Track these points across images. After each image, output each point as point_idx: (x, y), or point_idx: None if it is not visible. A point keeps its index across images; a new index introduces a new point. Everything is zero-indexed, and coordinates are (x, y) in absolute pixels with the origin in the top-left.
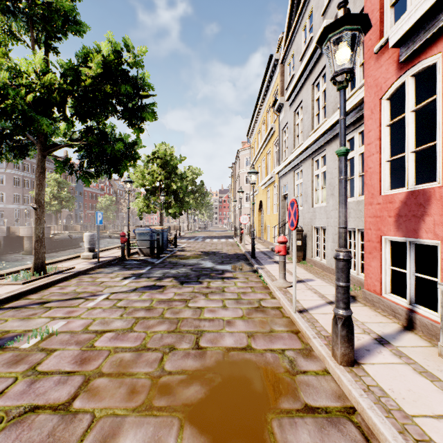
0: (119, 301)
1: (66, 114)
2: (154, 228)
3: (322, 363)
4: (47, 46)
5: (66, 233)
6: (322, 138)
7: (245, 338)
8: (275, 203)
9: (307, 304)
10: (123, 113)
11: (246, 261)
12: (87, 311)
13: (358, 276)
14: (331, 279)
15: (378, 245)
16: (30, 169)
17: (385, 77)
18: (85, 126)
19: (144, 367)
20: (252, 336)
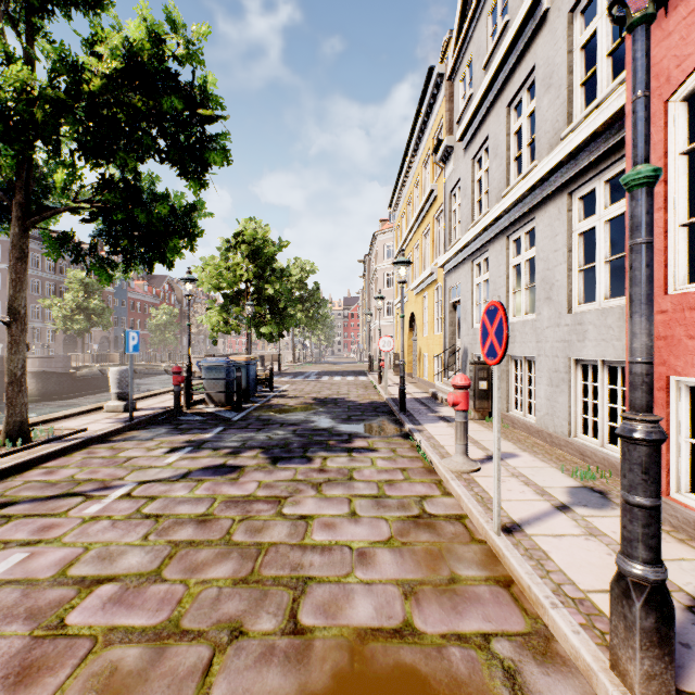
0: (149, 501)
1: (59, 149)
2: (234, 358)
3: (584, 682)
4: (31, 30)
5: (96, 367)
6: (527, 197)
7: (398, 601)
8: (437, 317)
9: (517, 510)
10: (169, 151)
11: (391, 416)
12: (80, 525)
13: (603, 450)
14: (549, 453)
15: (662, 395)
16: (41, 263)
17: (680, 55)
18: (100, 174)
19: (161, 694)
20: (413, 595)
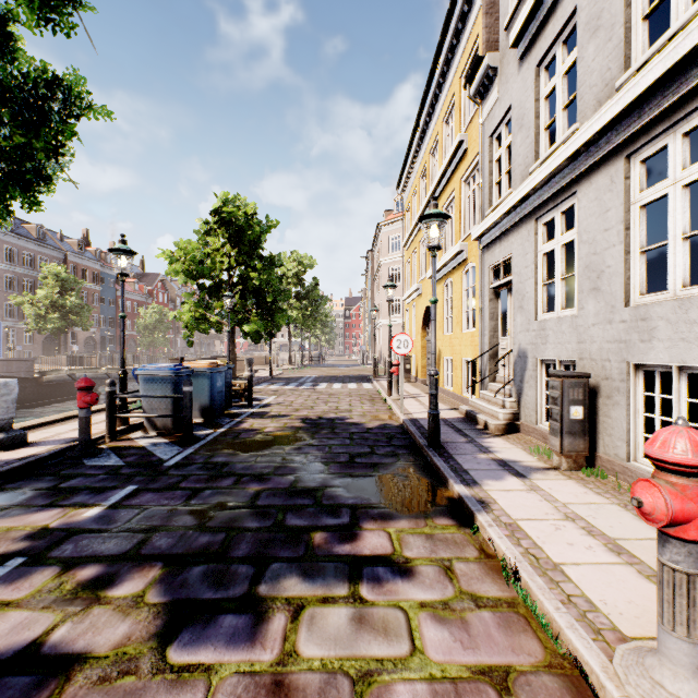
0: None
1: None
2: (193, 364)
3: None
4: None
5: (64, 371)
6: None
7: None
8: (467, 309)
9: None
10: None
11: (416, 456)
12: None
13: None
14: None
15: None
16: (18, 258)
17: None
18: None
19: None
20: None
